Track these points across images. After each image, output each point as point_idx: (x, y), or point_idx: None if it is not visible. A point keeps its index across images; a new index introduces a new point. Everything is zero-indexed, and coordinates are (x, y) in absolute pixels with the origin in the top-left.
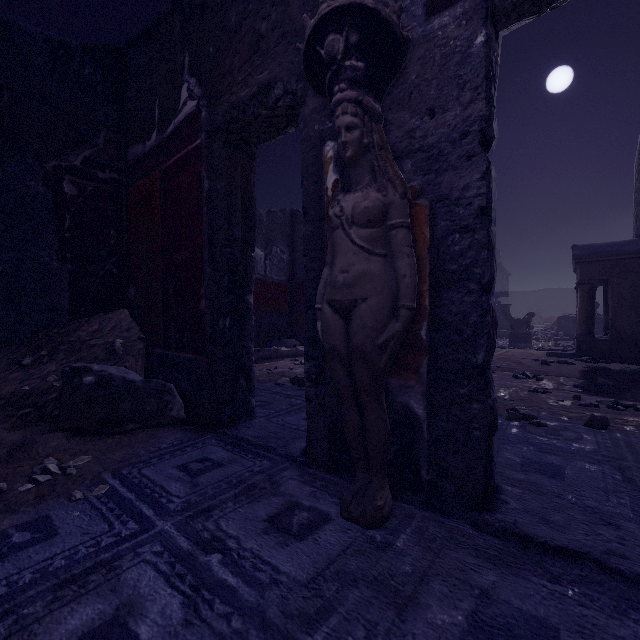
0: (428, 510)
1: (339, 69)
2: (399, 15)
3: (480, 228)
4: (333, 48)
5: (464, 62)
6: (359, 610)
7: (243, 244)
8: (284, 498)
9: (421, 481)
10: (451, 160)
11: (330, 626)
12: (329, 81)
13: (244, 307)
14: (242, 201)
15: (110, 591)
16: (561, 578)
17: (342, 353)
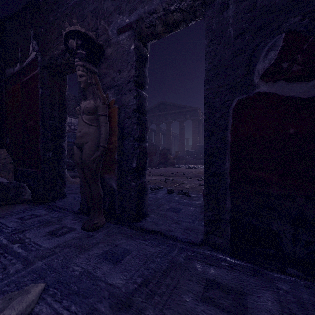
0: (118, 224)
1: (76, 53)
2: (96, 36)
3: (134, 117)
4: (72, 45)
5: (129, 54)
6: (66, 253)
7: (59, 119)
8: (61, 225)
9: (116, 214)
10: (126, 90)
11: (51, 258)
12: (73, 57)
13: (60, 147)
14: (59, 99)
15: None
16: (148, 239)
17: (80, 164)
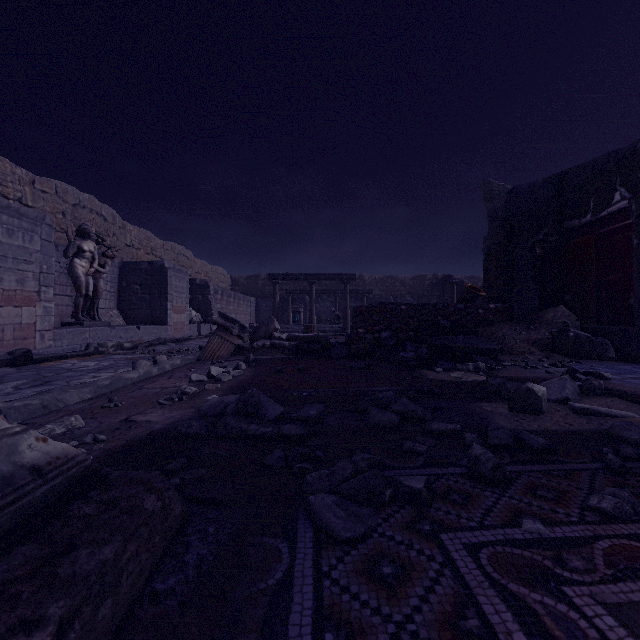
0: None
1: None
2: None
3: None
4: None
5: None
6: None
7: None
8: None
9: None
10: None
11: None
12: None
13: None
14: None
15: (635, 375)
16: None
17: None
